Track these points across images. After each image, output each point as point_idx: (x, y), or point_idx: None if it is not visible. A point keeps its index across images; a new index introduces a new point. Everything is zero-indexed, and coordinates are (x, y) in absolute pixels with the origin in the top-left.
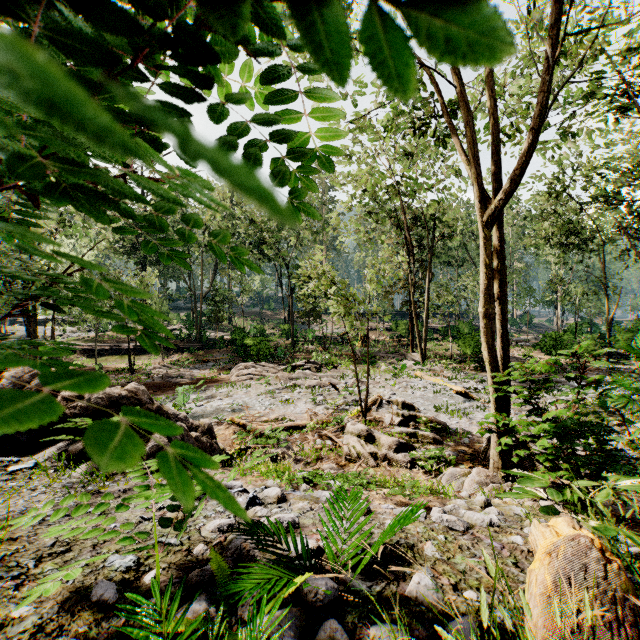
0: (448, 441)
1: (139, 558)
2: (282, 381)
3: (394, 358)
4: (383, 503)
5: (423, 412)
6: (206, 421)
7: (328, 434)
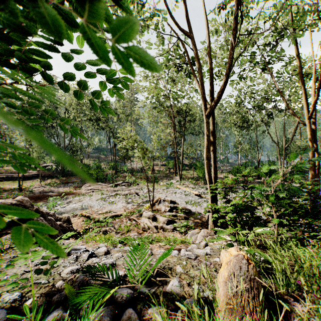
0: (191, 218)
1: (22, 293)
2: (110, 192)
3: (167, 179)
4: (159, 249)
5: (180, 204)
6: (66, 215)
7: (133, 218)
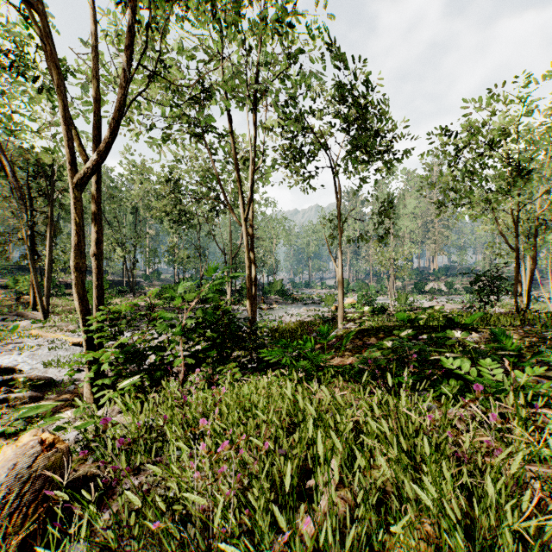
0: (51, 394)
1: None
2: None
3: (5, 319)
4: None
5: (28, 372)
6: None
7: None
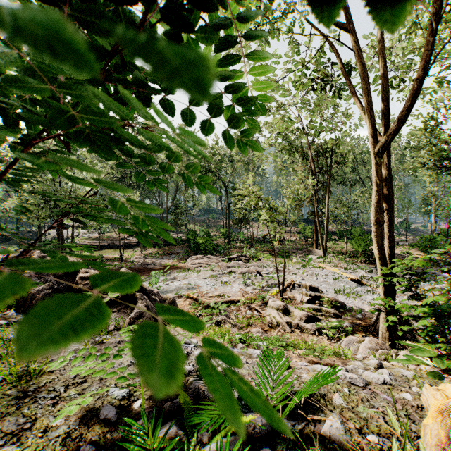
0: (345, 316)
1: (130, 390)
2: (222, 268)
3: (302, 253)
4: (299, 361)
5: (325, 293)
6: (171, 295)
7: (255, 307)
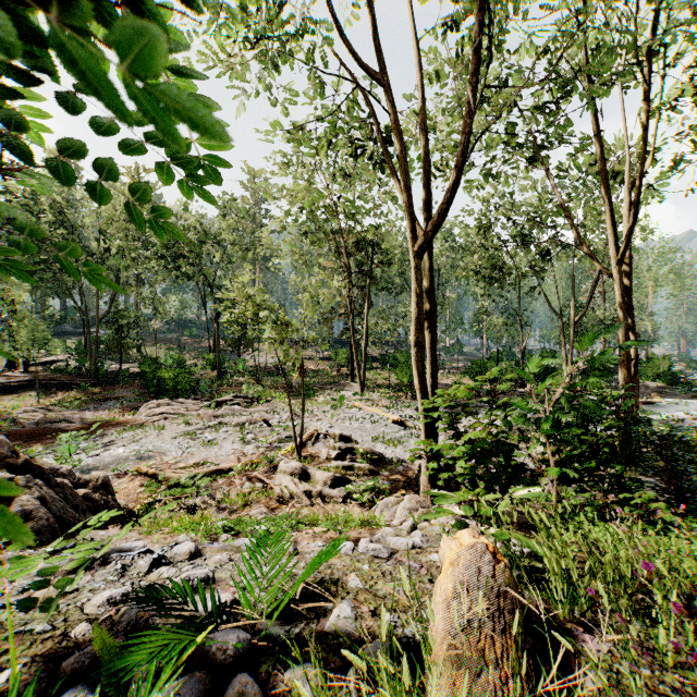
0: (384, 471)
1: None
2: (205, 419)
3: (333, 389)
4: (312, 542)
5: (360, 444)
6: (100, 474)
7: (258, 476)
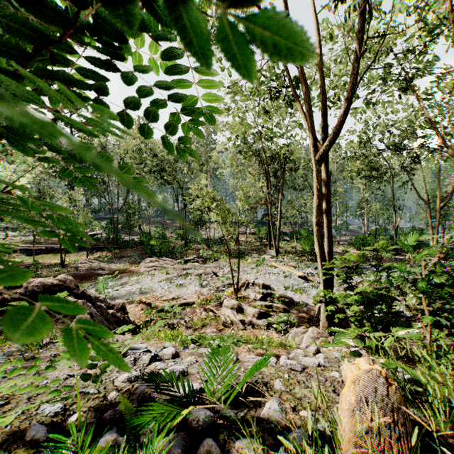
0: (293, 310)
1: (65, 405)
2: (178, 271)
3: (257, 253)
4: (247, 355)
5: (276, 290)
6: (120, 301)
7: (210, 308)
